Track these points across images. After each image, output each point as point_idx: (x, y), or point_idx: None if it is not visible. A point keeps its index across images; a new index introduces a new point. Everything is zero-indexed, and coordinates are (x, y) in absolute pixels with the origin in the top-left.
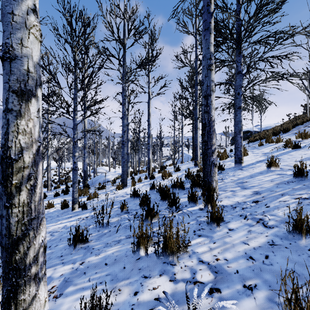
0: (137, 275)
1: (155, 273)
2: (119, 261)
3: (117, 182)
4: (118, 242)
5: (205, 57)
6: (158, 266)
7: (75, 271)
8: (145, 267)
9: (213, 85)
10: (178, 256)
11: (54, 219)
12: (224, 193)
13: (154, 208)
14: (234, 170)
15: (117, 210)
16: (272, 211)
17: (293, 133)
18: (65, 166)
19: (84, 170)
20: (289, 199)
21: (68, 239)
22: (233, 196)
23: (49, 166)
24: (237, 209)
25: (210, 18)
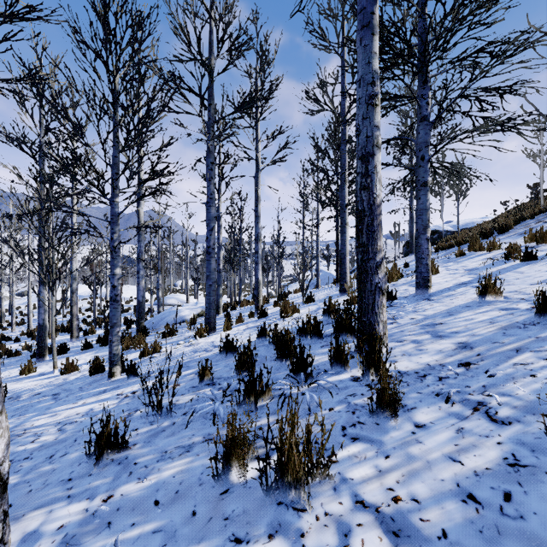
0: (220, 535)
1: (259, 532)
2: (184, 497)
3: (199, 322)
4: (188, 450)
5: (363, 80)
6: (267, 513)
7: (91, 520)
8: (238, 514)
9: (378, 134)
10: (310, 494)
11: (72, 395)
12: (399, 347)
13: (264, 374)
14: (415, 301)
15: (193, 379)
16: (503, 386)
17: (517, 233)
18: (107, 294)
19: (137, 301)
20: (534, 359)
21: (84, 442)
22: (417, 353)
23: (74, 293)
24: (429, 379)
25: (373, 4)
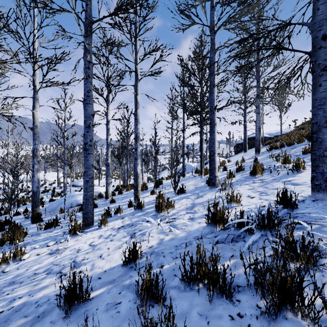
0: None
1: None
2: None
3: None
4: None
5: None
6: None
7: None
8: None
9: None
10: None
11: None
12: None
13: None
14: None
15: None
16: None
17: None
18: None
19: (32, 191)
20: None
21: None
22: None
23: None
24: None
25: None
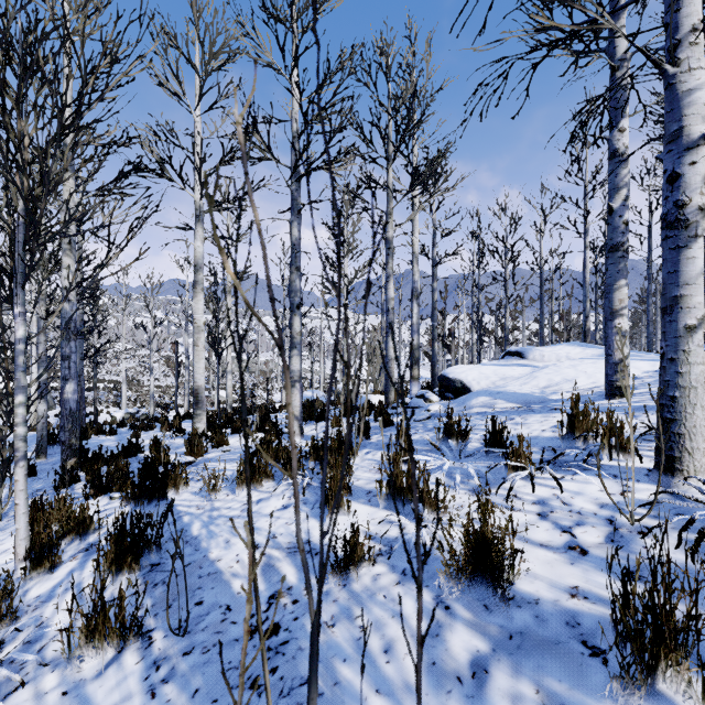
0: None
1: None
2: None
3: None
4: None
5: None
6: None
7: None
8: None
9: None
10: None
11: None
12: None
13: None
14: None
15: None
16: None
17: None
18: None
19: None
20: None
21: None
22: None
23: None
24: None
25: None
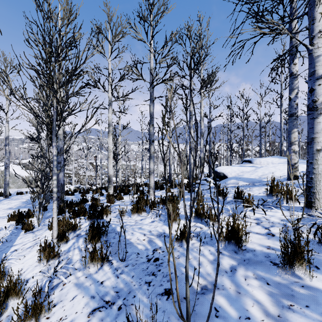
0: None
1: None
2: None
3: None
4: None
5: None
6: None
7: None
8: None
9: None
10: None
11: None
12: None
13: None
14: None
15: None
16: None
17: None
18: None
19: None
20: None
21: None
22: None
23: None
24: None
25: None
